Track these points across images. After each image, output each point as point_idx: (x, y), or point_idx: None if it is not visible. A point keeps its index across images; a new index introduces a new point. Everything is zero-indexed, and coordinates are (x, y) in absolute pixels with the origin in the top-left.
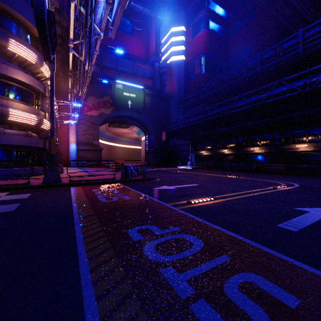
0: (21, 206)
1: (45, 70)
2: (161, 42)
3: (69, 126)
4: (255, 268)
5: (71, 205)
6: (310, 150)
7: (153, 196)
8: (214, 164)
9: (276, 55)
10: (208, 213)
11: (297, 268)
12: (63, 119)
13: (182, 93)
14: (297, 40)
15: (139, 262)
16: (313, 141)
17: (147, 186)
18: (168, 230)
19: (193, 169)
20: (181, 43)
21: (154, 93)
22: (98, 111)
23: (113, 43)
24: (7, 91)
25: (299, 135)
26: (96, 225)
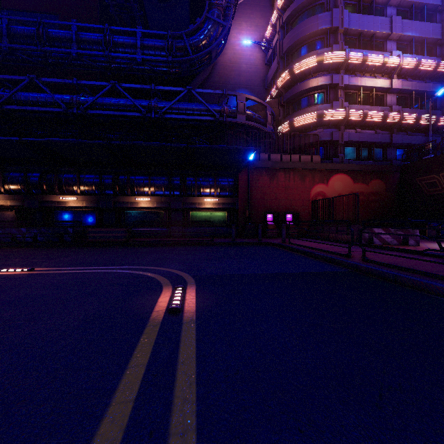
0: None
1: None
2: None
3: None
4: None
5: None
6: (153, 207)
7: None
8: None
9: (105, 45)
10: None
11: None
12: None
13: None
14: (134, 41)
15: None
16: (156, 194)
17: None
18: None
19: None
20: None
21: None
22: None
23: None
24: None
25: (140, 183)
26: None
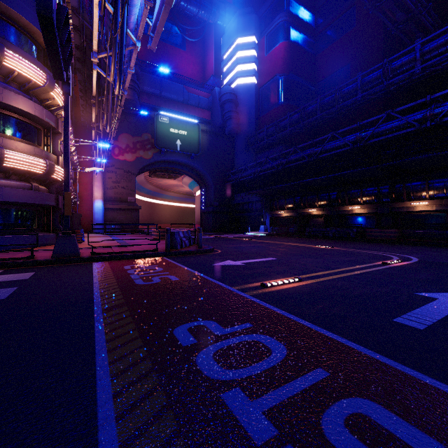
0: (18, 292)
1: (58, 95)
2: (223, 58)
3: (93, 176)
4: (367, 390)
5: (92, 290)
6: (431, 210)
7: (211, 276)
8: (297, 230)
9: (384, 77)
10: (292, 301)
11: (431, 389)
12: (84, 165)
13: (253, 130)
14: (413, 56)
15: (190, 380)
16: (436, 197)
17: (203, 261)
18: (233, 328)
19: (268, 236)
20: (251, 59)
21: (213, 129)
22: (134, 154)
23: (155, 59)
24: (2, 125)
25: (416, 189)
26: (126, 321)
